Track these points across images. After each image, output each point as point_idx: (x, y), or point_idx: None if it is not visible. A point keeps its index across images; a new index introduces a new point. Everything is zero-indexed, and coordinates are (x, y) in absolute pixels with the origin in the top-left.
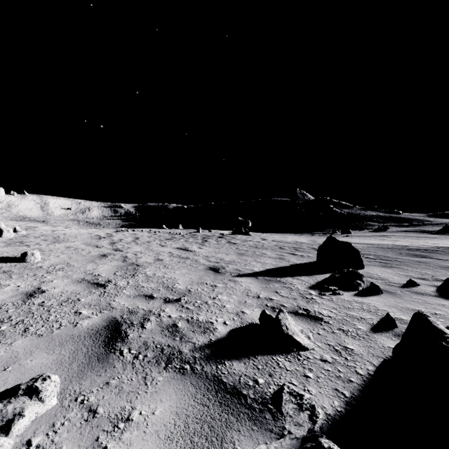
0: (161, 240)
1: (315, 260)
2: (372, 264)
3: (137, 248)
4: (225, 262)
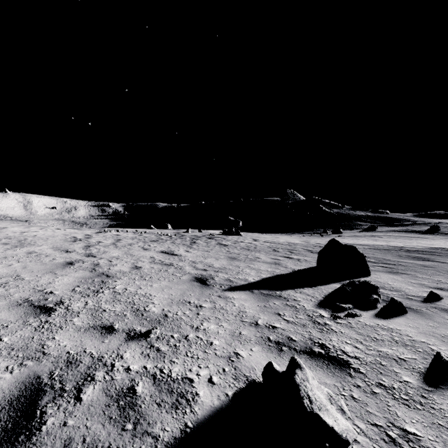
0: (145, 242)
1: (314, 265)
2: (377, 269)
3: (114, 252)
4: (214, 269)
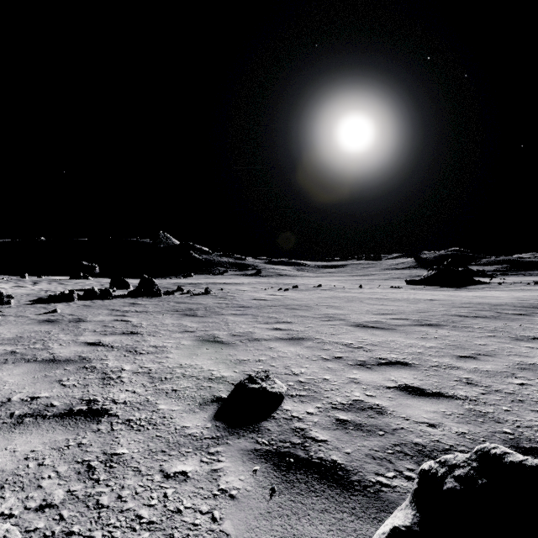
0: None
1: None
2: None
3: None
4: (53, 289)
